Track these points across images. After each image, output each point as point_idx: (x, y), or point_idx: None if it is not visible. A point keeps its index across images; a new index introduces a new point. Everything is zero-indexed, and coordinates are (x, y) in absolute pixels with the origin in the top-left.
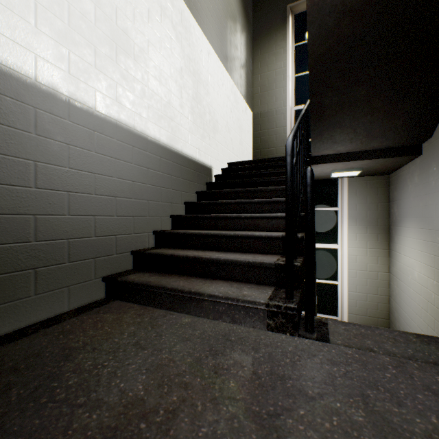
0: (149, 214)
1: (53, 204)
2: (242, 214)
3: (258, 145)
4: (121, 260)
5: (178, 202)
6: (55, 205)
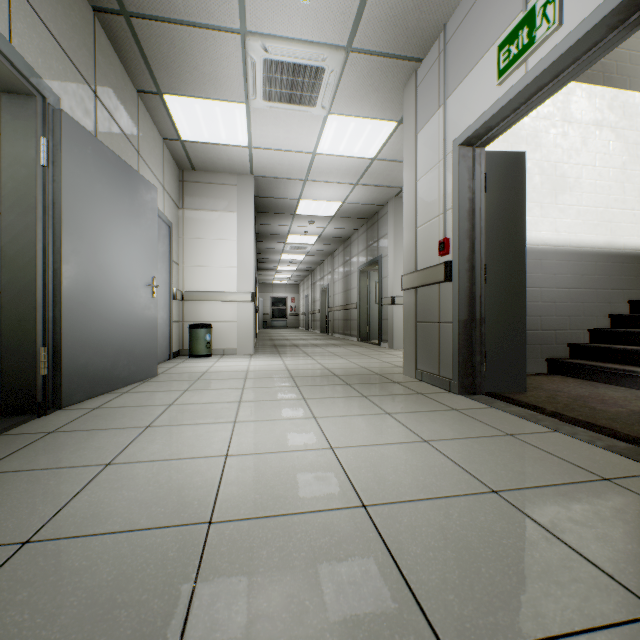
0: (583, 314)
1: None
2: None
3: None
4: (558, 350)
5: (618, 301)
6: None
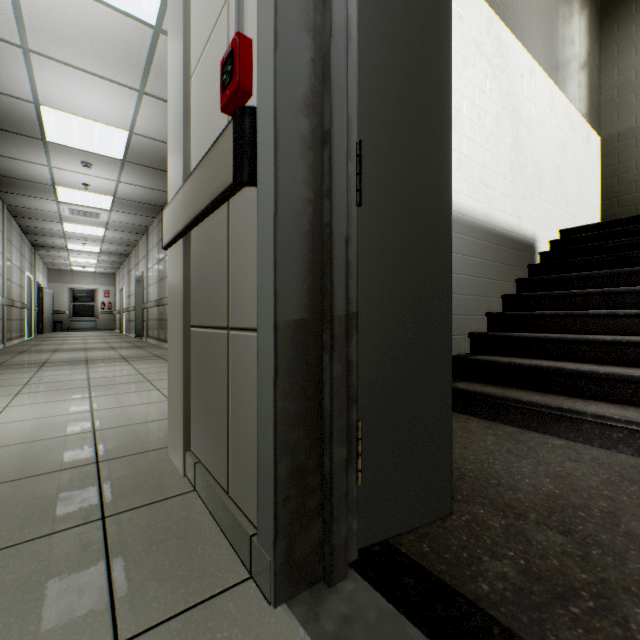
0: (463, 312)
1: None
2: (618, 310)
3: (613, 191)
4: None
5: (494, 296)
6: None
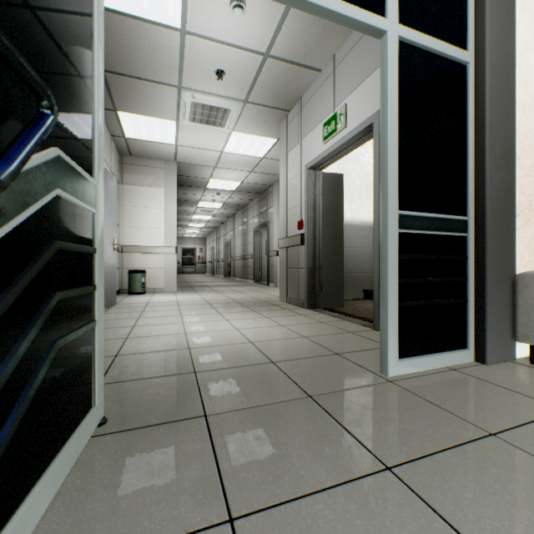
0: None
1: (347, 261)
2: None
3: None
4: (370, 284)
5: None
6: (347, 261)
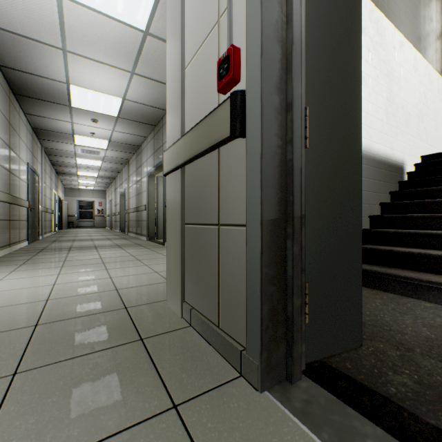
0: None
1: None
2: None
3: None
4: None
5: (374, 203)
6: None
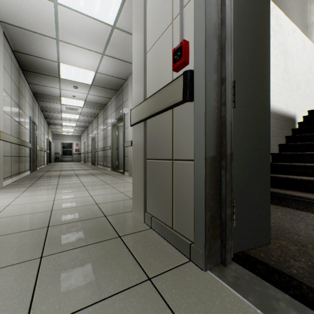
0: None
1: None
2: None
3: None
4: None
5: (274, 144)
6: None
